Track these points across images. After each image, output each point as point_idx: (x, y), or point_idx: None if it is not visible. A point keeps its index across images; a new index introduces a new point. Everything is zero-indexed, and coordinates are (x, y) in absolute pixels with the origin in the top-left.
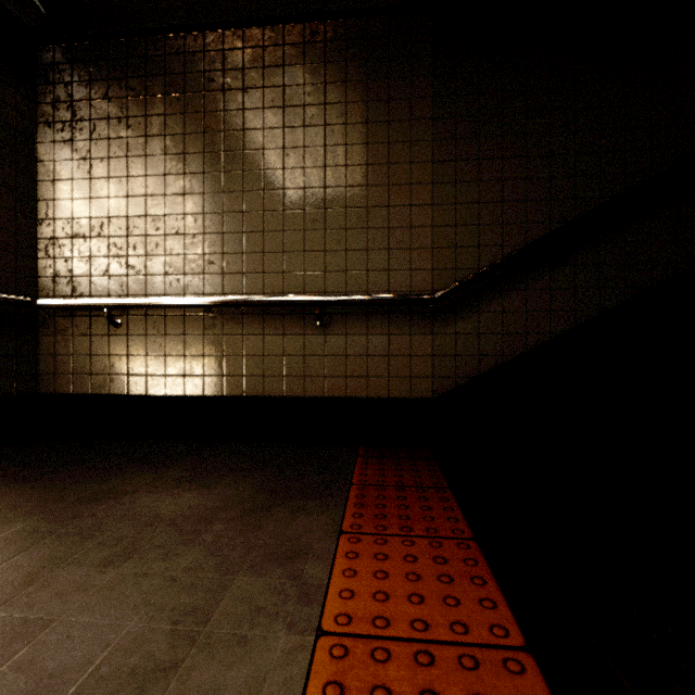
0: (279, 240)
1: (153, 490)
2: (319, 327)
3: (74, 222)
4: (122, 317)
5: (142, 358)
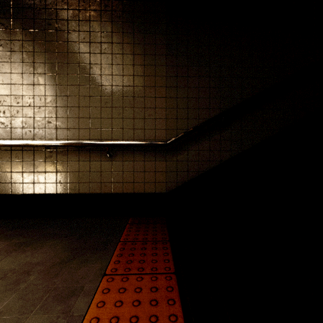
0: (87, 111)
1: (2, 253)
2: (109, 157)
3: None
4: None
5: (9, 174)
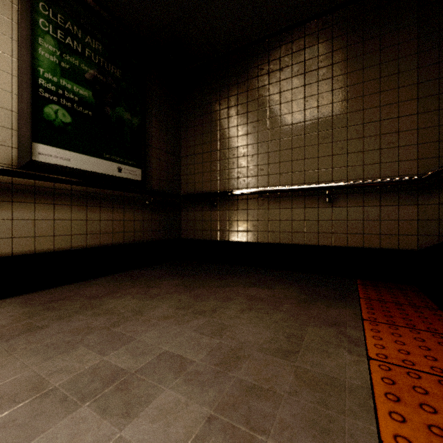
0: (301, 152)
1: (244, 286)
2: (328, 203)
3: (195, 156)
4: (216, 201)
5: (226, 222)
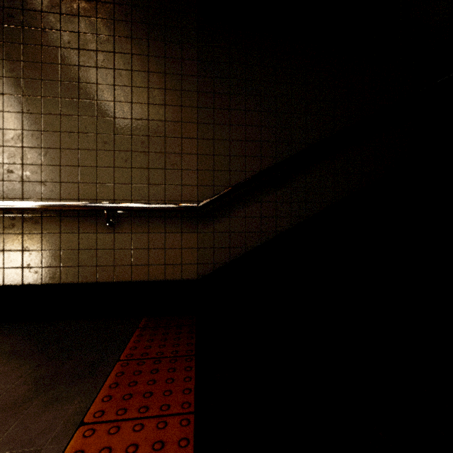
0: (75, 156)
1: None
2: (109, 227)
3: None
4: None
5: None
